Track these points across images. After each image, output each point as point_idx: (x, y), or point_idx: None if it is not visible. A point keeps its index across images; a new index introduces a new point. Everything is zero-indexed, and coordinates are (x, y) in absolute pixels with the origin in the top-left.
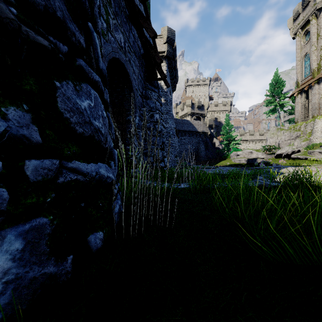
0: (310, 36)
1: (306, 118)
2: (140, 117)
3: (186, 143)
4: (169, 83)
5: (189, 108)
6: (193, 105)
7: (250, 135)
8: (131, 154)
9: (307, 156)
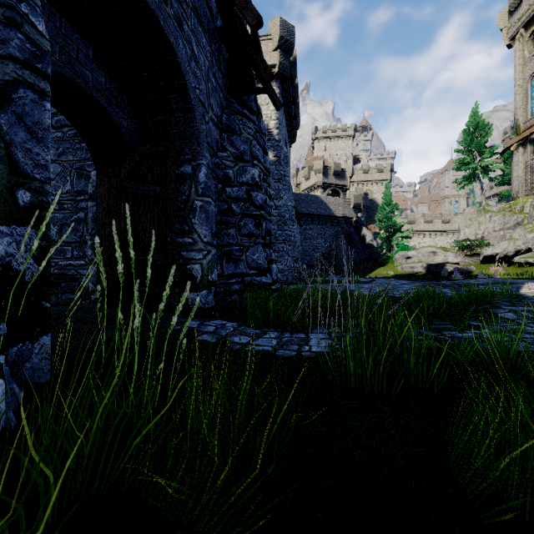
0: None
1: None
2: (213, 171)
3: (314, 237)
4: (284, 126)
5: (319, 175)
6: (326, 171)
7: (425, 222)
8: (189, 257)
9: None
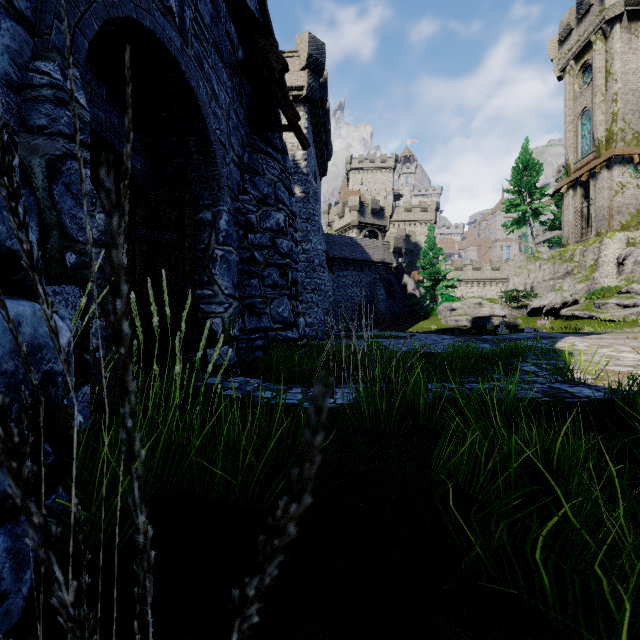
0: (593, 75)
1: (584, 237)
2: (234, 217)
3: (348, 285)
4: (314, 157)
5: (355, 213)
6: (363, 208)
7: (474, 269)
8: (208, 310)
9: (592, 312)
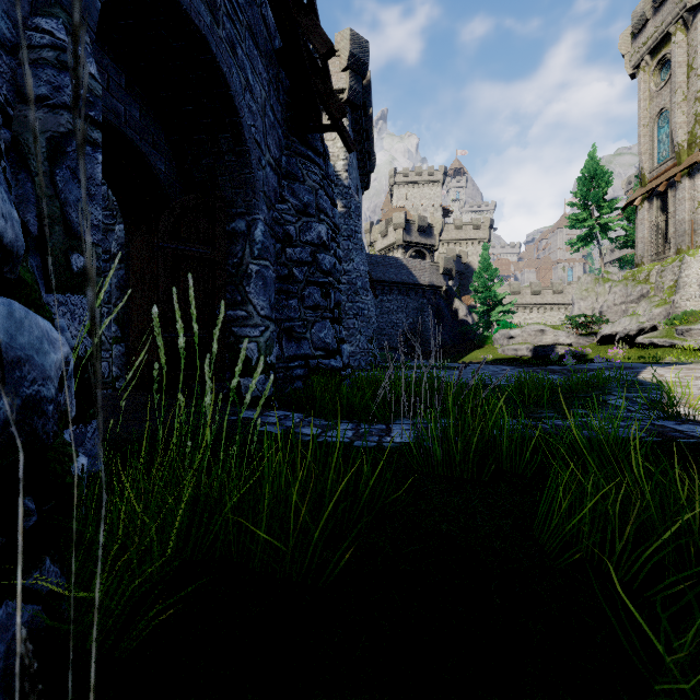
0: (672, 71)
1: (662, 255)
2: (270, 228)
3: (393, 311)
4: (355, 168)
5: (400, 231)
6: (409, 226)
7: (533, 293)
8: (242, 334)
9: (674, 339)
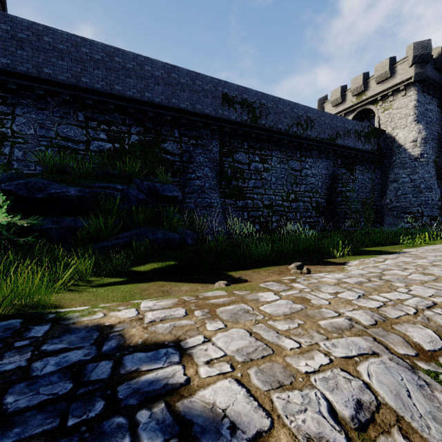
0: None
1: None
2: None
3: None
4: None
5: None
6: None
7: None
8: None
9: None
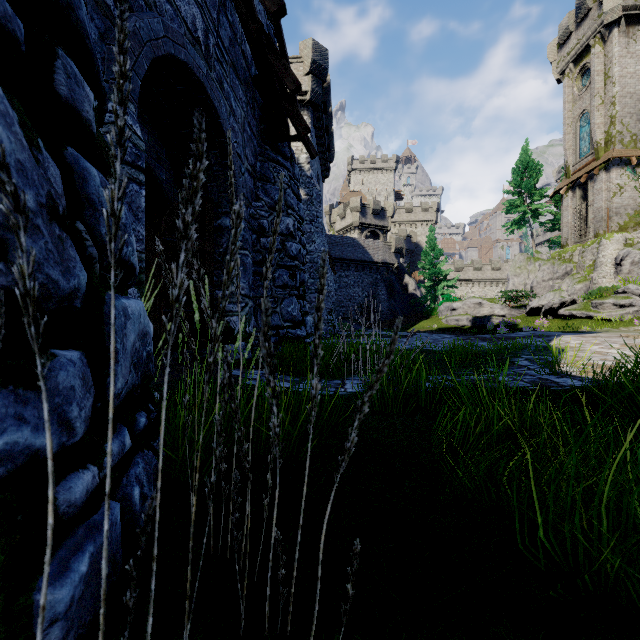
0: (591, 78)
1: (583, 238)
2: (248, 222)
3: (350, 285)
4: (317, 159)
5: (356, 214)
6: (364, 209)
7: (474, 269)
8: (226, 309)
9: (590, 311)
